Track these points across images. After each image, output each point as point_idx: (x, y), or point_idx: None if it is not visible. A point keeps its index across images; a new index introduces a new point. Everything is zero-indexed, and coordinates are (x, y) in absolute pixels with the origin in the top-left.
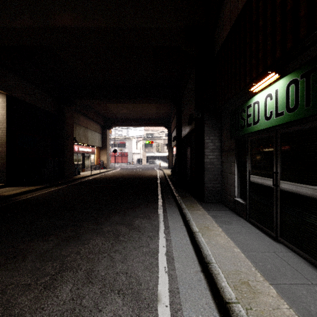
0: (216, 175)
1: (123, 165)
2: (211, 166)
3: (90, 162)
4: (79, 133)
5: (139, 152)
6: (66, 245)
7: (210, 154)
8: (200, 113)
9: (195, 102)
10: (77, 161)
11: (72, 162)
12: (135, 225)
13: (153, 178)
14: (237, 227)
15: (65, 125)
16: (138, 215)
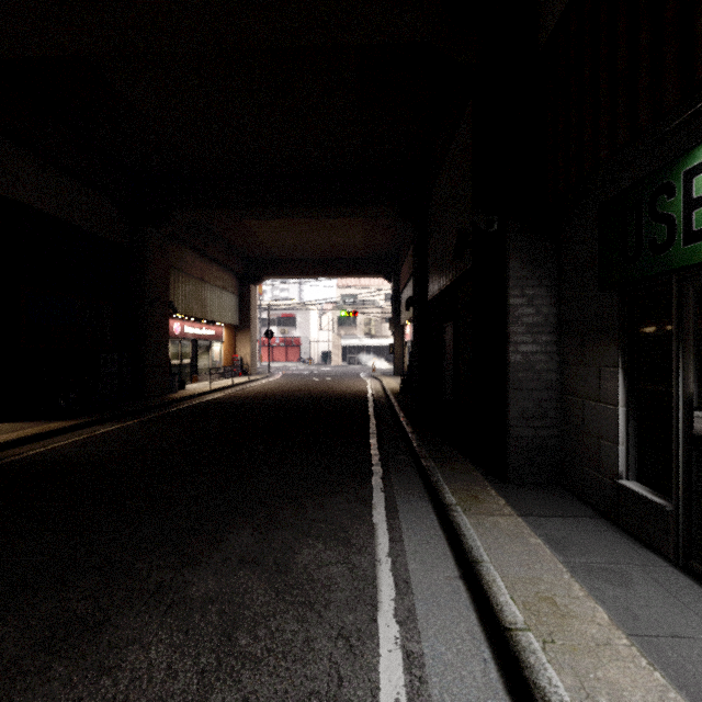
0: (543, 401)
1: (290, 366)
2: (529, 376)
3: (211, 361)
4: (184, 292)
5: (327, 338)
6: (36, 677)
7: (525, 341)
8: (497, 219)
9: (474, 197)
10: (179, 357)
11: (164, 361)
12: (300, 570)
13: (358, 399)
14: (661, 603)
15: (148, 272)
16: (313, 525)
